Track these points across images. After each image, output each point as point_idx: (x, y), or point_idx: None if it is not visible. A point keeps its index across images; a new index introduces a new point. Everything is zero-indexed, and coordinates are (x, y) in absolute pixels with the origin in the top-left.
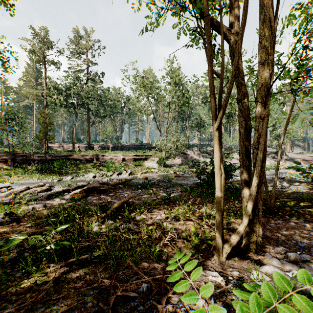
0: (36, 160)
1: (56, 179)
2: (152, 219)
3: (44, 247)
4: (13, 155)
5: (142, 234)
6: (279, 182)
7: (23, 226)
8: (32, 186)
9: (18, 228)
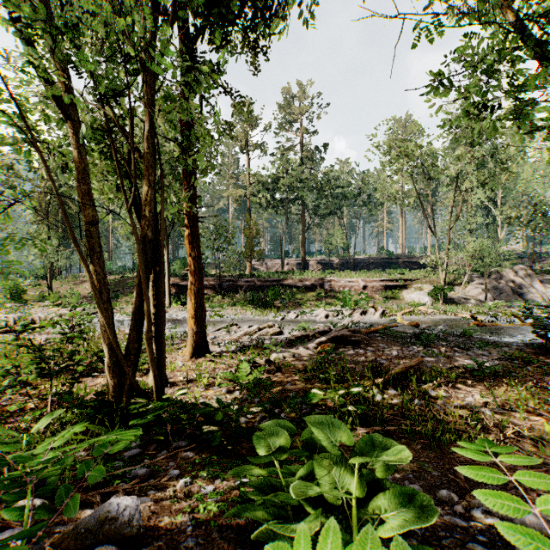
0: (244, 287)
1: (277, 316)
2: (459, 400)
3: (345, 407)
4: (220, 280)
5: (451, 418)
6: None
7: (291, 378)
8: (261, 326)
9: (287, 380)
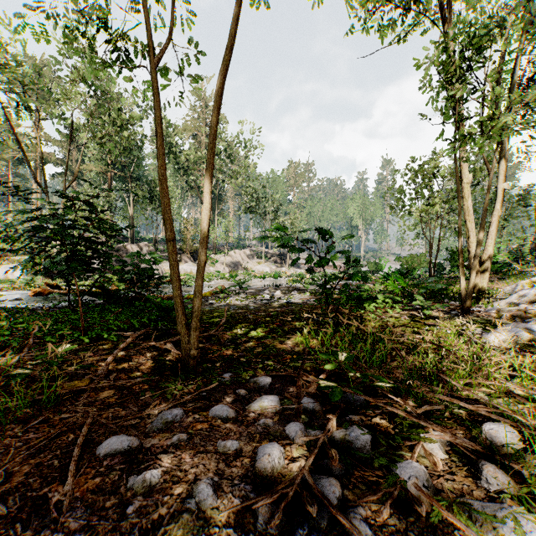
0: None
1: None
2: None
3: None
4: None
5: None
6: (269, 292)
7: None
8: None
9: None
